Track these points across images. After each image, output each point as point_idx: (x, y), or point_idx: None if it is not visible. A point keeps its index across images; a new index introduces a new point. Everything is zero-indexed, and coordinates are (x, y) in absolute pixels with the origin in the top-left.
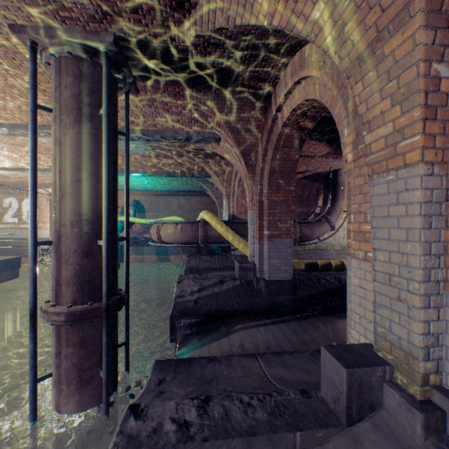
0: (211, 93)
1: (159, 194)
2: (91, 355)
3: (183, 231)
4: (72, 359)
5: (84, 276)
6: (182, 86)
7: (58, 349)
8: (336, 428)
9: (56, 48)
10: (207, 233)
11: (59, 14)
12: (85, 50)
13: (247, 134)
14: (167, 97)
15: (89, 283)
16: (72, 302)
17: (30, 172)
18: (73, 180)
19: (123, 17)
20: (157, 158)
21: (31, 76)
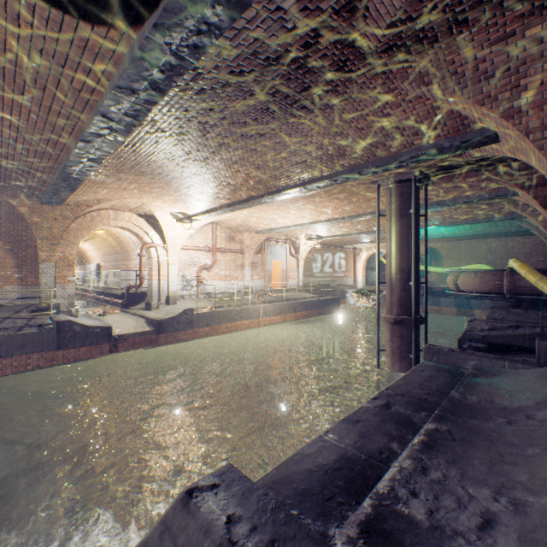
0: (495, 170)
1: (459, 239)
2: (405, 344)
3: (482, 281)
4: (396, 344)
5: (401, 301)
6: (467, 172)
7: (388, 337)
8: (529, 366)
9: (388, 185)
10: (514, 283)
11: (392, 174)
12: (402, 182)
13: (544, 187)
14: (455, 180)
15: (404, 305)
16: (396, 314)
17: (376, 248)
18: (396, 250)
19: (424, 165)
20: (452, 211)
21: (377, 202)
